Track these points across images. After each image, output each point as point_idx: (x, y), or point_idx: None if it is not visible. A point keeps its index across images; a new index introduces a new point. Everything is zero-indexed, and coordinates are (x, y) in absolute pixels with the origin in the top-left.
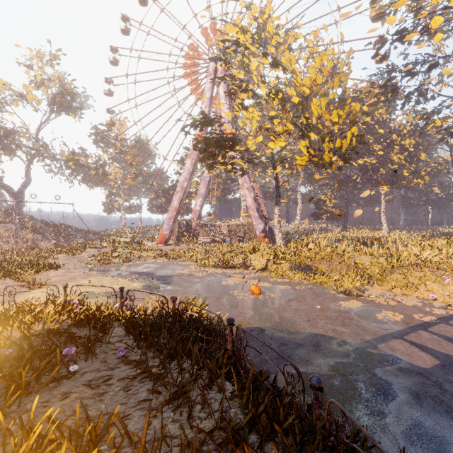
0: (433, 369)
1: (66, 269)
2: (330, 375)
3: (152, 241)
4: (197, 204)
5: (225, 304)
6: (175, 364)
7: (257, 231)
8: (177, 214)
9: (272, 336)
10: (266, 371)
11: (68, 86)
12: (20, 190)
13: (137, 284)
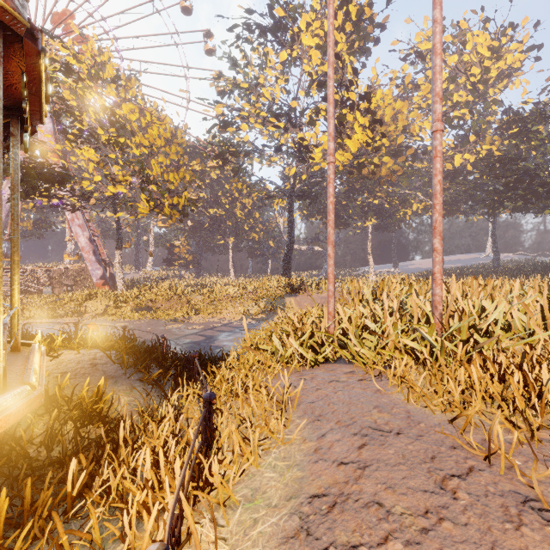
0: (201, 340)
1: None
2: None
3: None
4: None
5: None
6: None
7: (95, 278)
8: None
9: None
10: None
11: None
12: None
13: None
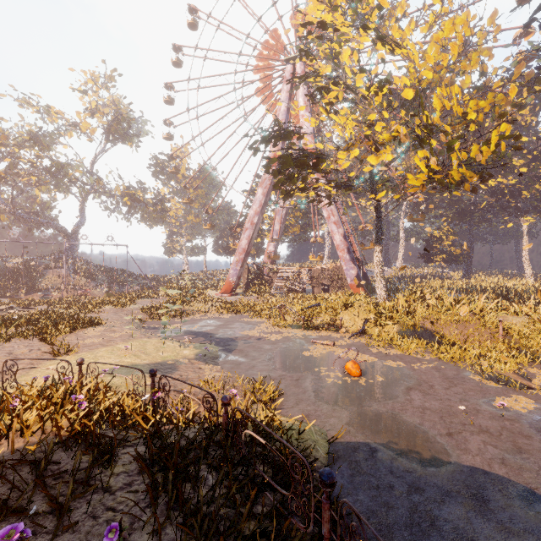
0: None
1: (107, 326)
2: None
3: (216, 289)
4: (271, 243)
5: (308, 392)
6: None
7: (349, 279)
8: (245, 256)
9: (391, 466)
10: None
11: (123, 111)
12: (74, 231)
13: (189, 352)
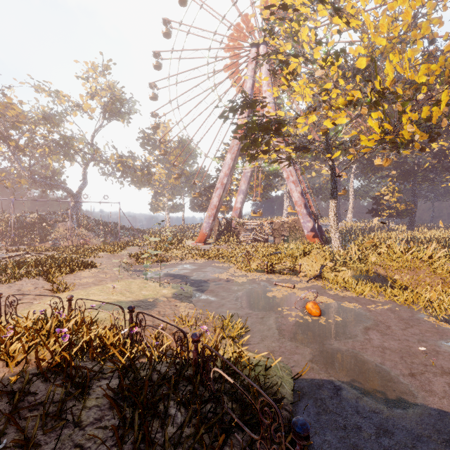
0: None
1: (101, 269)
2: None
3: (192, 239)
4: (238, 201)
5: (272, 329)
6: None
7: (305, 230)
8: (216, 211)
9: (356, 406)
10: None
11: (117, 93)
12: (78, 192)
13: (168, 291)
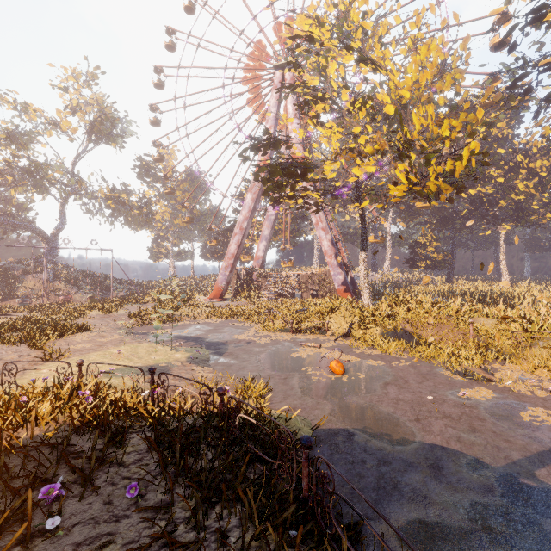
0: None
1: (96, 332)
2: (467, 530)
3: (205, 294)
4: (260, 249)
5: (295, 388)
6: (216, 519)
7: (336, 284)
8: (235, 261)
9: (365, 446)
10: (363, 521)
11: (107, 110)
12: (53, 234)
13: (181, 355)
